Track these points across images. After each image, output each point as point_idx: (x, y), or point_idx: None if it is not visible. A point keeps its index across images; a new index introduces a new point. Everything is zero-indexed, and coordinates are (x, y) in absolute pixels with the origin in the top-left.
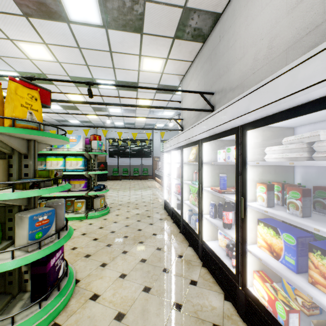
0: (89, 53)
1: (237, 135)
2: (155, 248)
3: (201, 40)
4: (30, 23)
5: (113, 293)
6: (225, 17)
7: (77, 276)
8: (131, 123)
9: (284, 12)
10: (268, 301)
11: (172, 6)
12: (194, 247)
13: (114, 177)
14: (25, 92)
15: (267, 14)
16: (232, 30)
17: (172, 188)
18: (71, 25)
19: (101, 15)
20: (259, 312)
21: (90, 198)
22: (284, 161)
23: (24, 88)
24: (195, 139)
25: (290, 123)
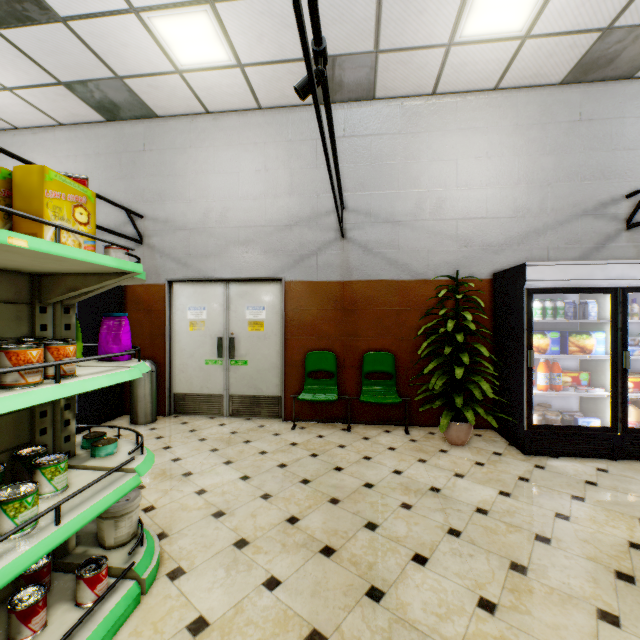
0: None
1: None
2: None
3: None
4: None
5: None
6: None
7: None
8: None
9: None
10: None
11: None
12: None
13: None
14: None
15: None
16: None
17: None
18: None
19: None
20: None
21: None
22: None
23: None
24: None
25: None
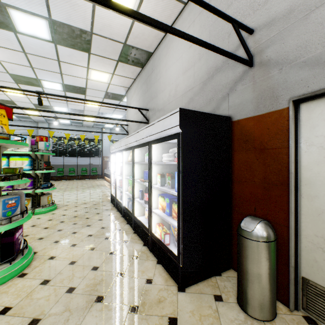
0: (35, 58)
1: (148, 147)
2: (100, 227)
3: (140, 66)
4: None
5: (67, 254)
6: (155, 57)
7: (34, 250)
8: (79, 122)
9: (181, 72)
10: (160, 235)
11: (115, 41)
12: (130, 223)
13: (59, 177)
14: None
15: (175, 69)
16: (158, 68)
17: (117, 183)
18: (18, 35)
19: (50, 34)
20: (156, 242)
21: (36, 196)
22: (168, 161)
23: None
24: (131, 145)
25: (174, 141)
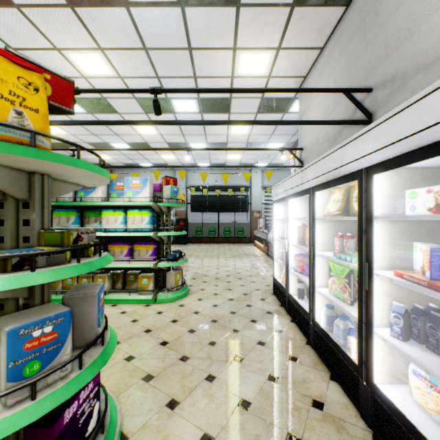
0: (159, 56)
1: None
2: (265, 375)
3: (343, 0)
4: (77, 17)
5: None
6: None
7: (125, 425)
8: (220, 164)
9: None
10: None
11: None
12: (344, 386)
13: (197, 239)
14: (13, 74)
15: None
16: None
17: (288, 261)
18: (131, 10)
19: None
20: None
21: (161, 272)
22: None
23: (11, 65)
24: (350, 169)
25: None
